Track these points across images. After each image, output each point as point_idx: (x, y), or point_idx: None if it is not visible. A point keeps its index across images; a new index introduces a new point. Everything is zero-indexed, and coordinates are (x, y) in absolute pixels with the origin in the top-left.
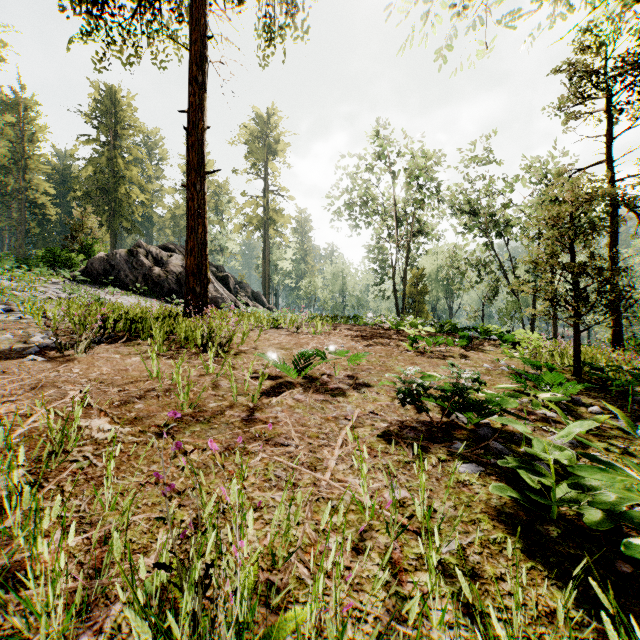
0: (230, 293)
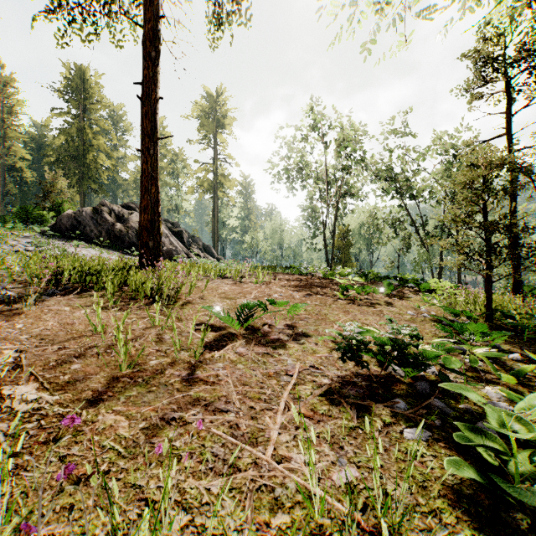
0: (184, 246)
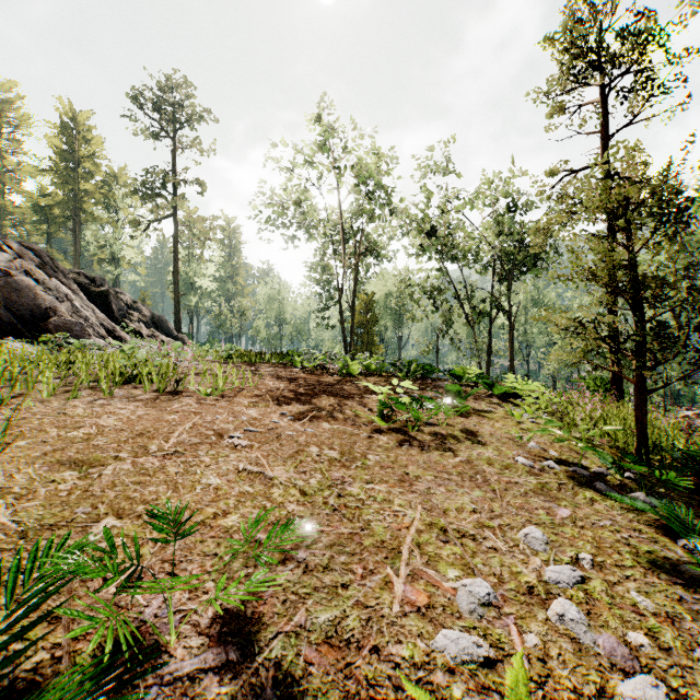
0: (112, 317)
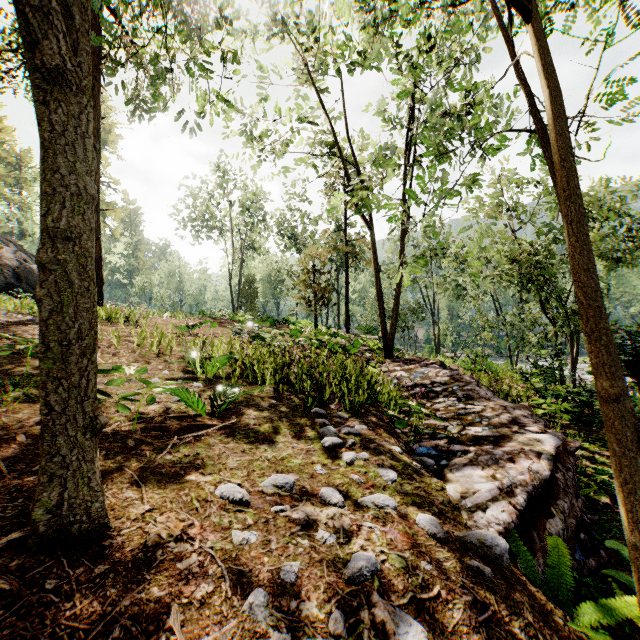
0: None
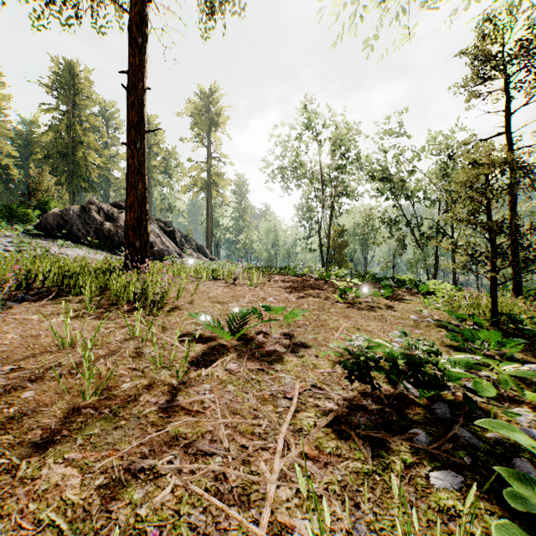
0: (176, 246)
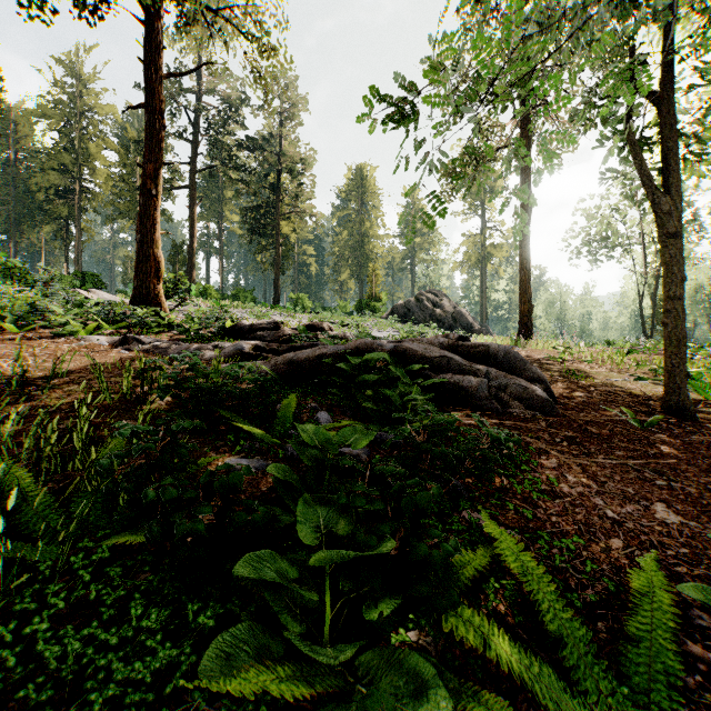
0: None
